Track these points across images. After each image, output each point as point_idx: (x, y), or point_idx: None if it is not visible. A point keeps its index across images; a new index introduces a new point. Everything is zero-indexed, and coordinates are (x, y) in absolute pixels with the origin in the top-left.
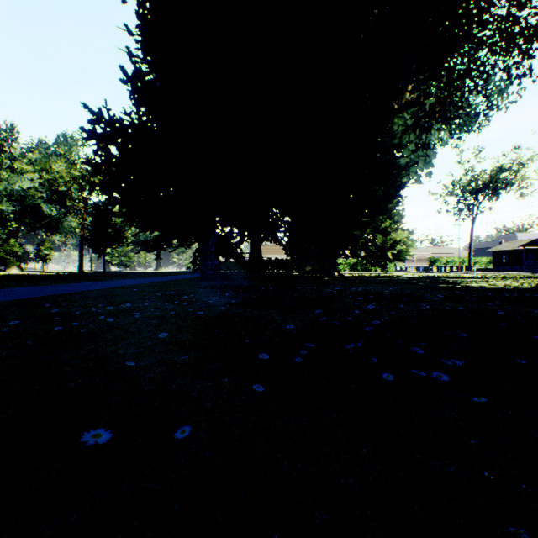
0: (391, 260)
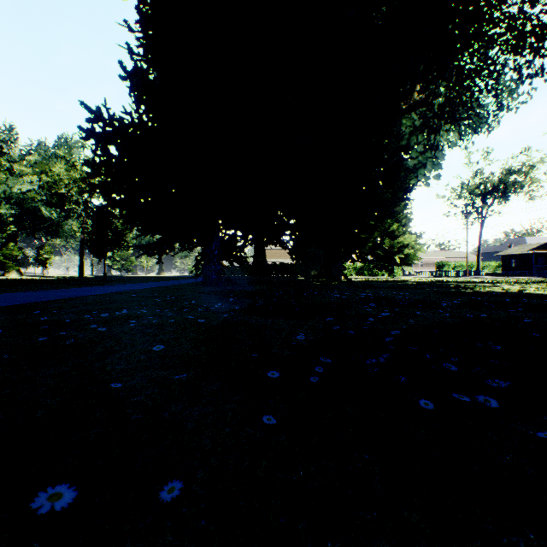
0: (398, 264)
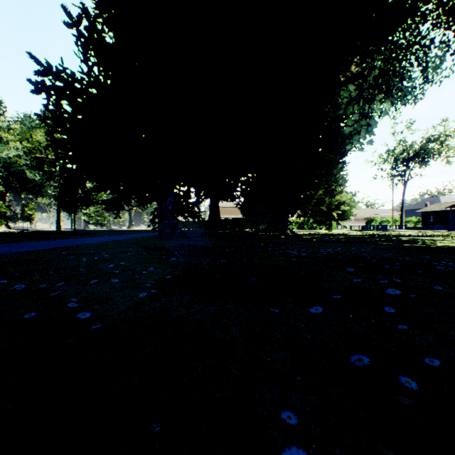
0: (336, 219)
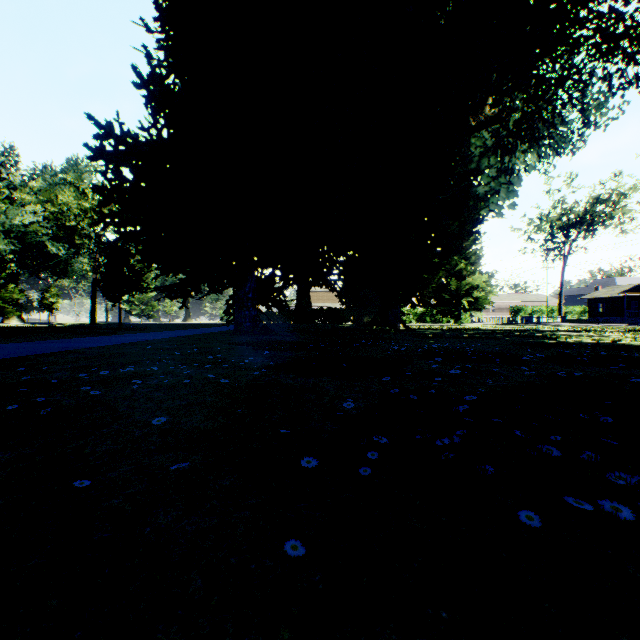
0: (467, 309)
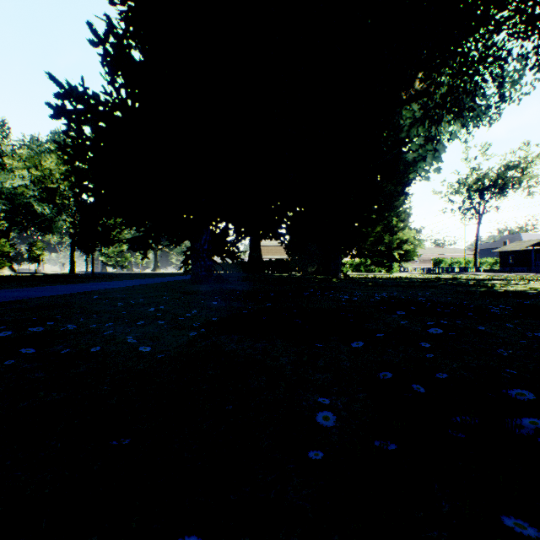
0: (397, 260)
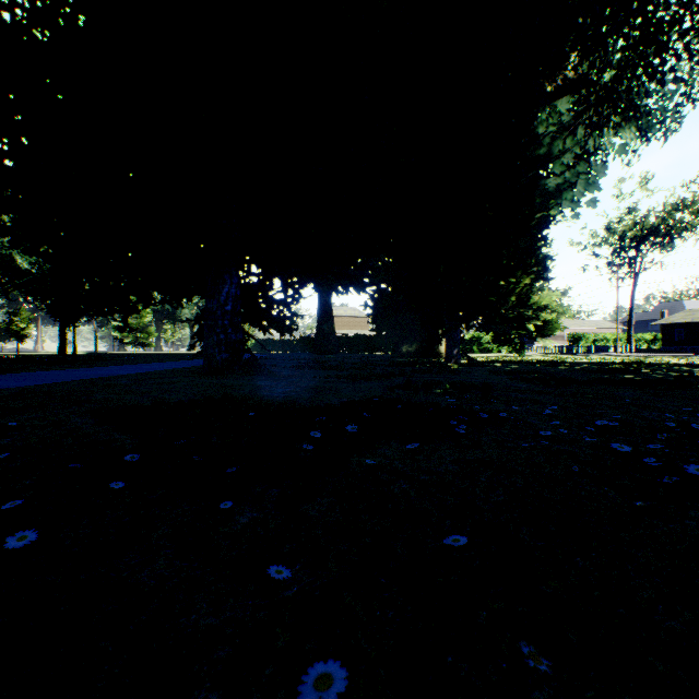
0: (532, 335)
